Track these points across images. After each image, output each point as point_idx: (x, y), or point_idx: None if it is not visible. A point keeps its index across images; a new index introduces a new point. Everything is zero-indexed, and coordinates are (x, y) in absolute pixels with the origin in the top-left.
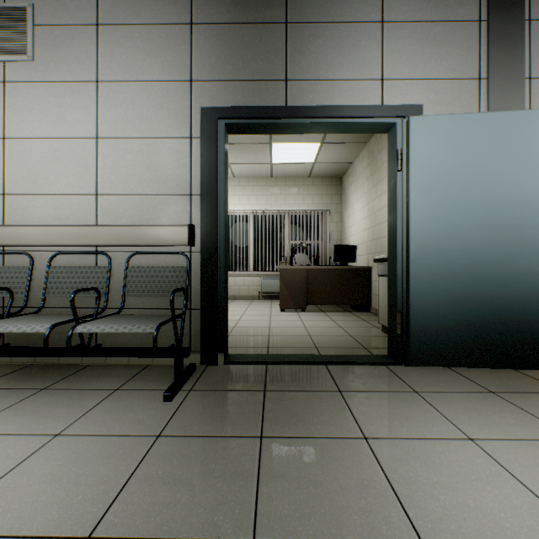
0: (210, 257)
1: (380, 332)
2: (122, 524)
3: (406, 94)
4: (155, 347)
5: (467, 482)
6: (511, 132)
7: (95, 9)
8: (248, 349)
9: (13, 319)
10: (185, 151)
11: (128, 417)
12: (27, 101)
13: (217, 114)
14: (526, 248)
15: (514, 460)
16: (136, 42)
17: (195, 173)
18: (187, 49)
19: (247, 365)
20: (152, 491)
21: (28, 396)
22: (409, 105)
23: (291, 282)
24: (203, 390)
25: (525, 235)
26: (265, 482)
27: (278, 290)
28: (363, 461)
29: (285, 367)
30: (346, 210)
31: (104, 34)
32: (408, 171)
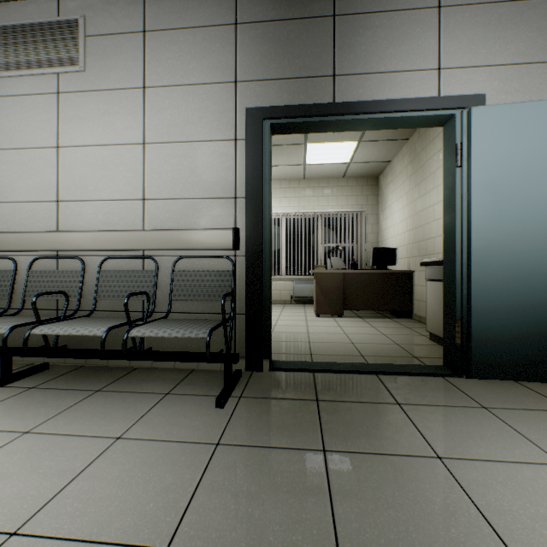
0: (255, 261)
1: (428, 340)
2: (198, 536)
3: (466, 83)
4: (208, 352)
5: None
6: None
7: (142, 16)
8: (291, 356)
9: (70, 322)
10: (230, 153)
11: (183, 422)
12: (79, 110)
13: (262, 115)
14: None
15: None
16: (181, 46)
17: (240, 175)
18: (231, 50)
19: (293, 372)
20: (221, 503)
21: (85, 397)
22: (470, 95)
23: (327, 287)
24: (253, 397)
25: None
26: (339, 500)
27: (311, 294)
28: (442, 483)
29: (334, 376)
30: (383, 211)
31: (150, 40)
32: (470, 166)
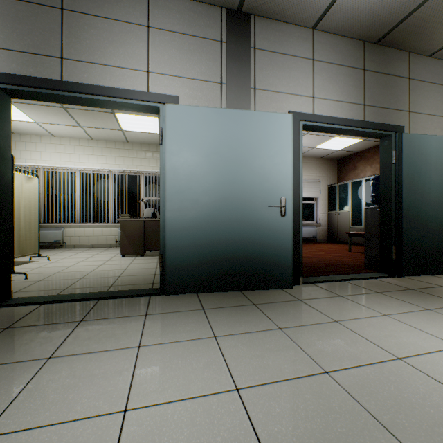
0: None
1: None
2: None
3: (167, 86)
4: None
5: (91, 380)
6: (236, 124)
7: None
8: (42, 292)
9: None
10: None
11: None
12: None
13: None
14: (245, 206)
15: (151, 357)
16: None
17: None
18: None
19: (21, 306)
20: None
21: None
22: (169, 95)
23: (131, 232)
24: None
25: (245, 197)
26: None
27: None
28: (20, 378)
29: (58, 305)
30: None
31: None
32: (165, 145)
